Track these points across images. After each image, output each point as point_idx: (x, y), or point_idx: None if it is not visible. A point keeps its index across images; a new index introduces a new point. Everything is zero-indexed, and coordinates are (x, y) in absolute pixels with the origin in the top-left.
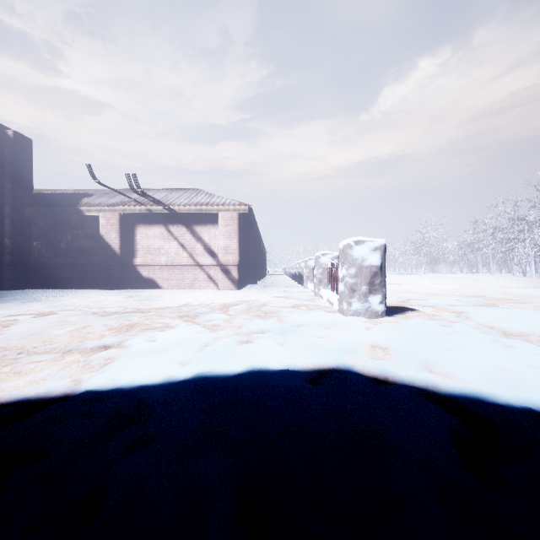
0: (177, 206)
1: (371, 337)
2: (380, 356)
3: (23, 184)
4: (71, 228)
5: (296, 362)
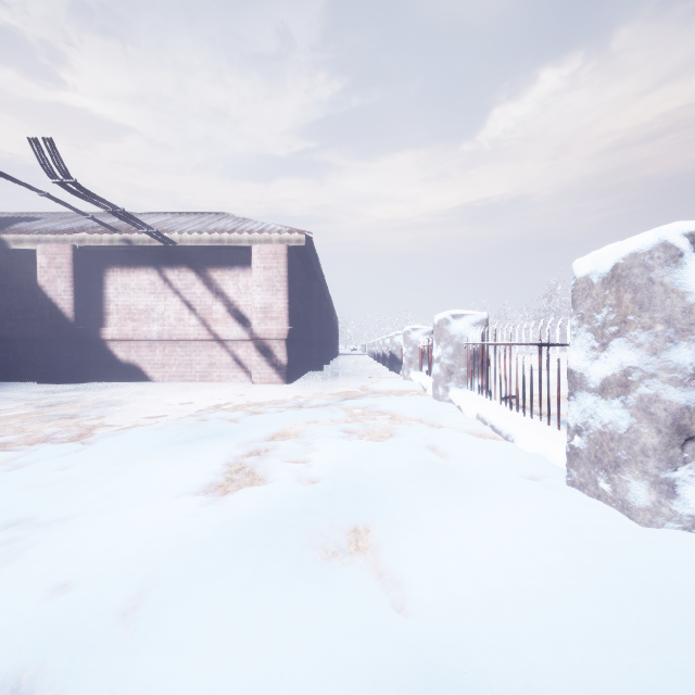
0: (177, 233)
1: None
2: None
3: None
4: None
5: None
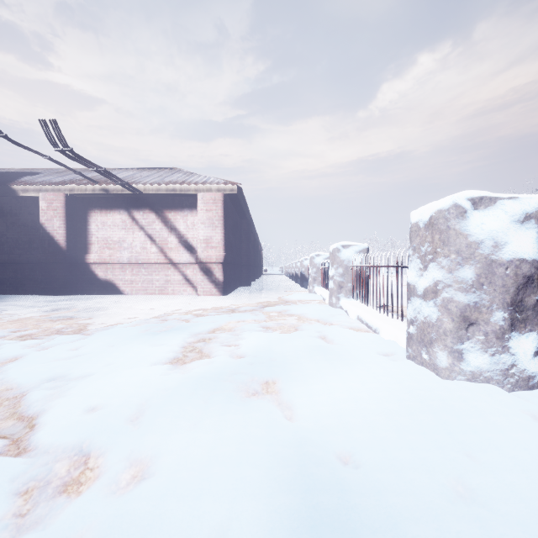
0: (142, 184)
1: None
2: None
3: None
4: (3, 214)
5: None
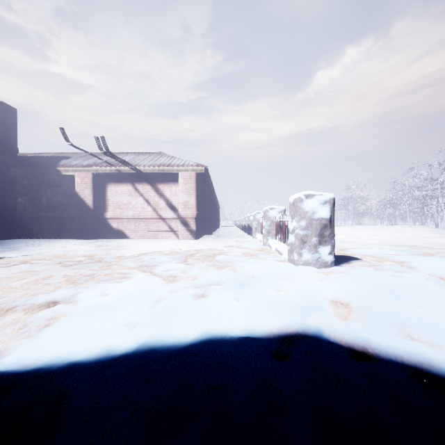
0: (143, 166)
1: (329, 291)
2: (345, 315)
3: (8, 147)
4: (50, 186)
5: (257, 325)
